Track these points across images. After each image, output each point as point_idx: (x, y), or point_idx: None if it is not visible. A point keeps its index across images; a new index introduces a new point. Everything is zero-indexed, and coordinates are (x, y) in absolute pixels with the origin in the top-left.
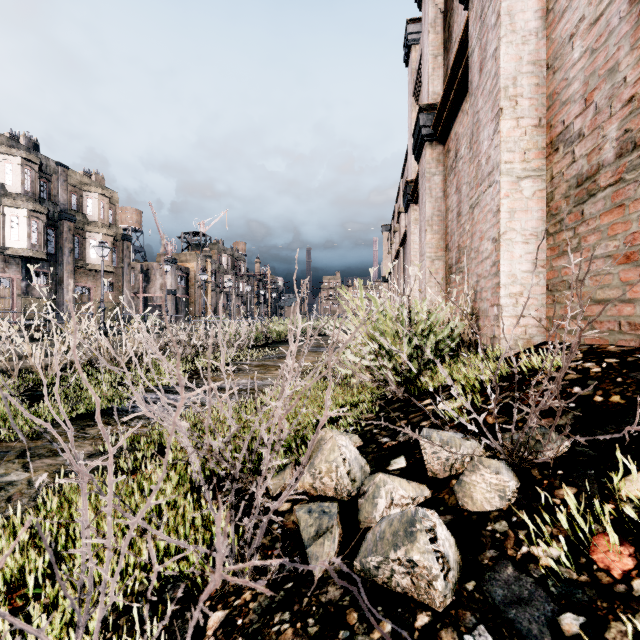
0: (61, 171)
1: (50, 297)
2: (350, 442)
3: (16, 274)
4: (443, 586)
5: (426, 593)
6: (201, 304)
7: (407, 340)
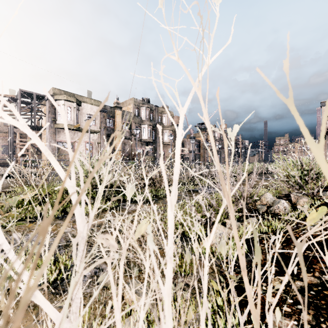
0: (156, 108)
1: (153, 155)
2: (271, 194)
3: (144, 148)
4: (284, 210)
5: (281, 212)
6: (205, 156)
7: (300, 172)
